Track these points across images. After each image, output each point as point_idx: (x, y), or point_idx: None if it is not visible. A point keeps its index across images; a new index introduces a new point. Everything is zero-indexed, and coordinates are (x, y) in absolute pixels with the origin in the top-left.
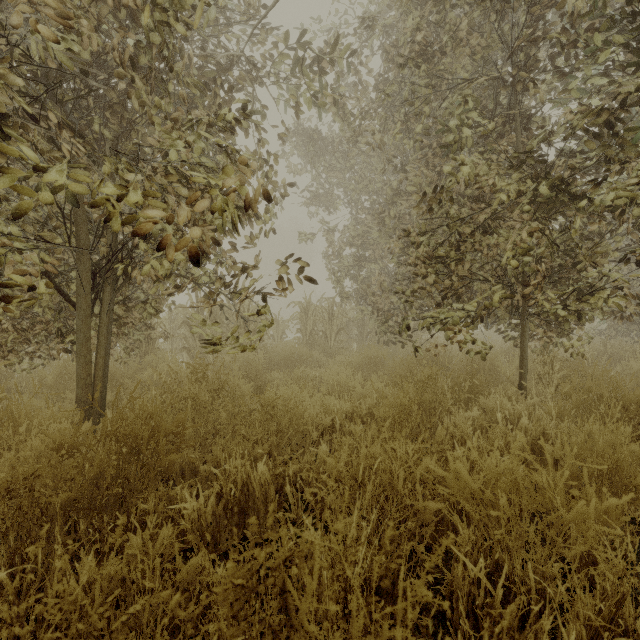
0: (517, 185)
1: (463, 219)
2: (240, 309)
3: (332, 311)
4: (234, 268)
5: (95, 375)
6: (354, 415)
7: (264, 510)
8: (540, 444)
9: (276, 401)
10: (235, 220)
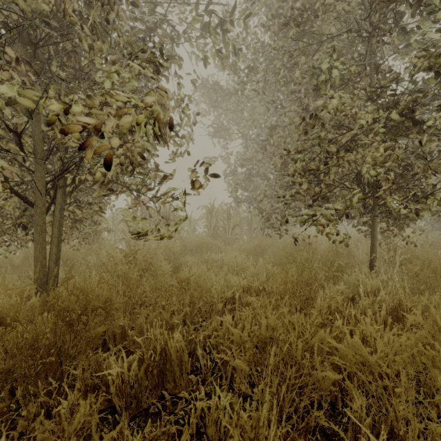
0: (371, 114)
1: (330, 140)
2: (163, 211)
3: (229, 212)
4: (157, 176)
5: (49, 258)
6: (252, 290)
7: (179, 371)
8: (396, 312)
9: (189, 279)
10: (156, 131)
